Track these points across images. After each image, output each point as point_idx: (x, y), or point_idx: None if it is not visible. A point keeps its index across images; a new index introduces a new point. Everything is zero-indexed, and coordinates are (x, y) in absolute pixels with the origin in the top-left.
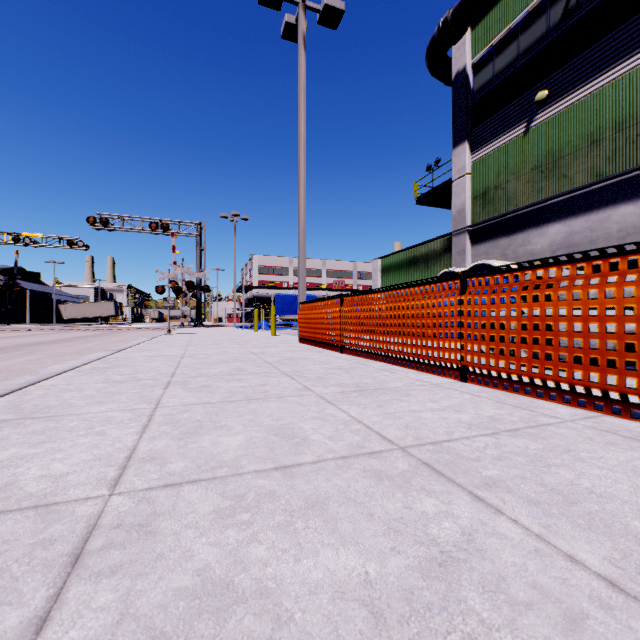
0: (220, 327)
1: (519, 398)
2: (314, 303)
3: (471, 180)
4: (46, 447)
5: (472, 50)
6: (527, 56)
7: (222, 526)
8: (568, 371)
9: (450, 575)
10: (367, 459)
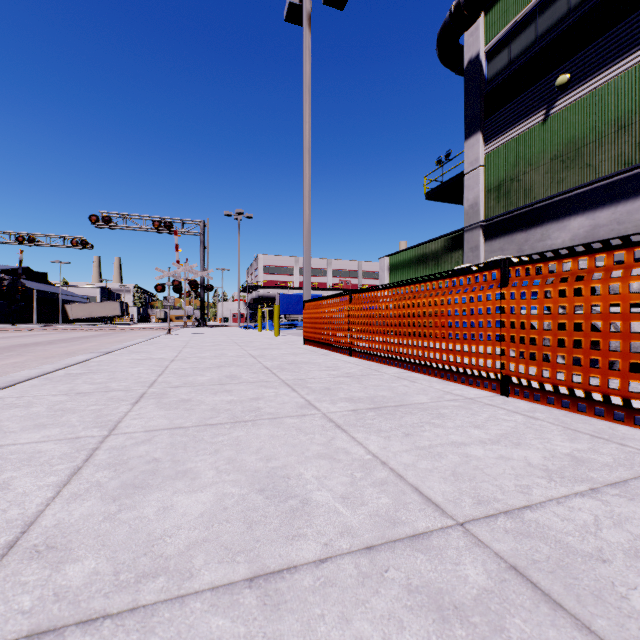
0: (224, 327)
1: (590, 421)
2: (319, 301)
3: (484, 173)
4: None
5: (486, 36)
6: (546, 39)
7: None
8: None
9: None
10: (409, 554)
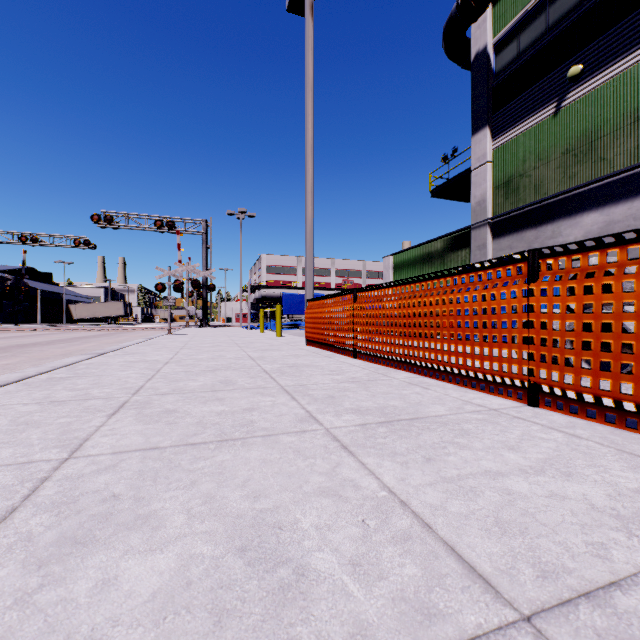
0: (226, 327)
1: None
2: (322, 300)
3: (492, 168)
4: None
5: (493, 28)
6: (557, 29)
7: None
8: None
9: None
10: None
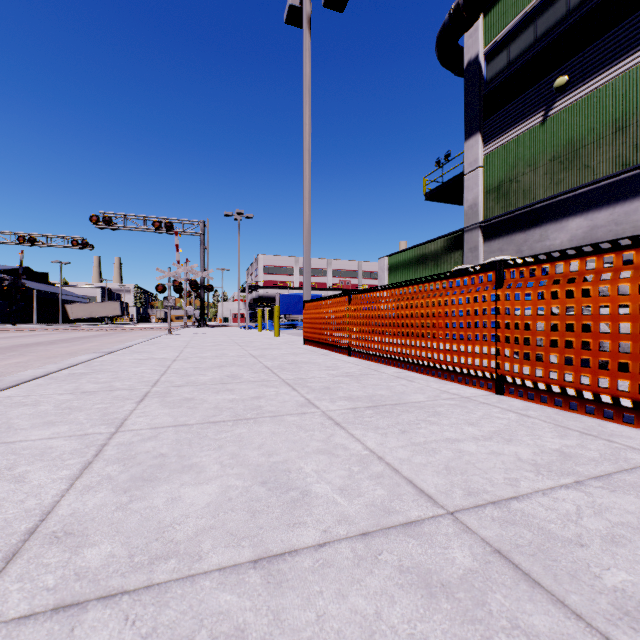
0: (224, 327)
1: (580, 419)
2: (319, 302)
3: (484, 173)
4: None
5: (485, 37)
6: (545, 41)
7: None
8: None
9: None
10: (402, 540)
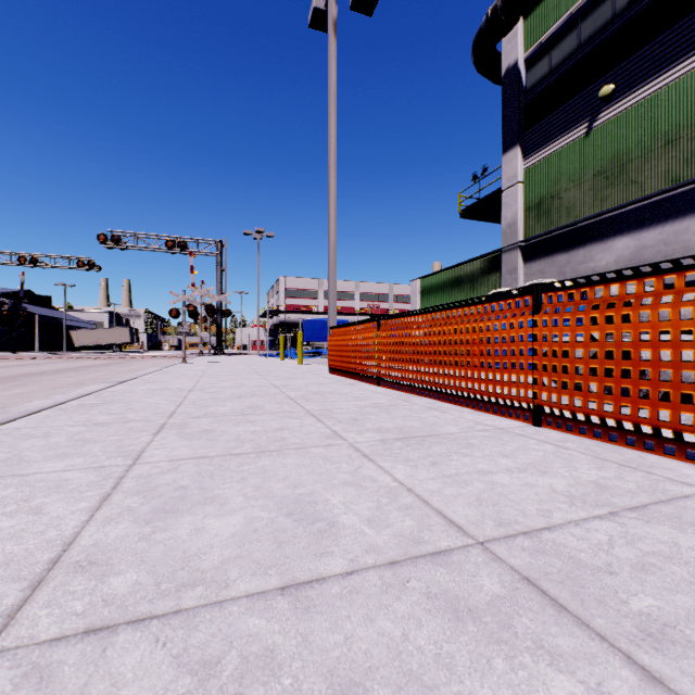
0: (243, 355)
1: (620, 451)
2: (346, 328)
3: (523, 189)
4: None
5: (525, 42)
6: (589, 46)
7: None
8: None
9: None
10: (430, 568)
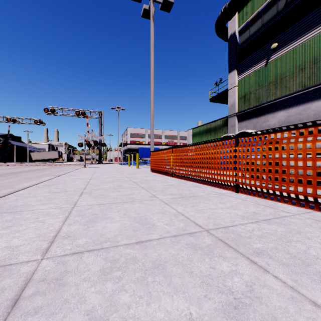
0: (111, 164)
1: (267, 201)
2: (158, 151)
3: (238, 89)
4: (11, 229)
5: (238, 23)
6: (266, 26)
7: (104, 280)
8: (294, 187)
9: (242, 315)
10: (188, 237)
